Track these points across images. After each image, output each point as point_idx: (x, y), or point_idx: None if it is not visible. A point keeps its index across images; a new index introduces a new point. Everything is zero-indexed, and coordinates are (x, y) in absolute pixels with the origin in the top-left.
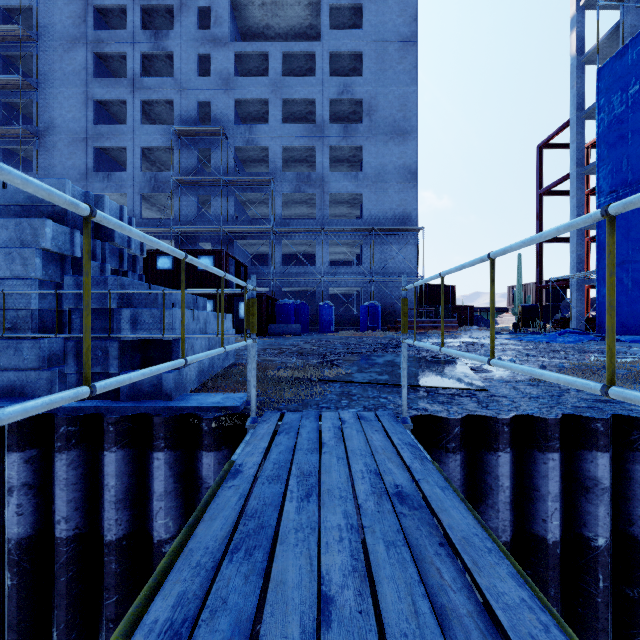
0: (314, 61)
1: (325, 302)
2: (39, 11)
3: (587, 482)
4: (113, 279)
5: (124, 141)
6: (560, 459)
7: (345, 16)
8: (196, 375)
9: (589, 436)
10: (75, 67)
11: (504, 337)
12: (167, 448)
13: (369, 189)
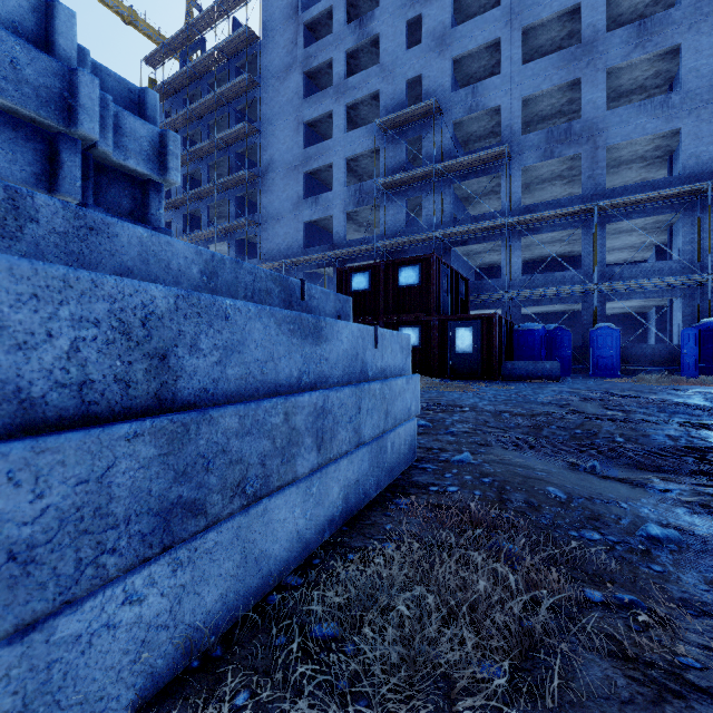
0: None
1: (602, 325)
2: (262, 54)
3: None
4: None
5: (330, 157)
6: None
7: None
8: None
9: None
10: (288, 96)
11: None
12: None
13: (695, 117)
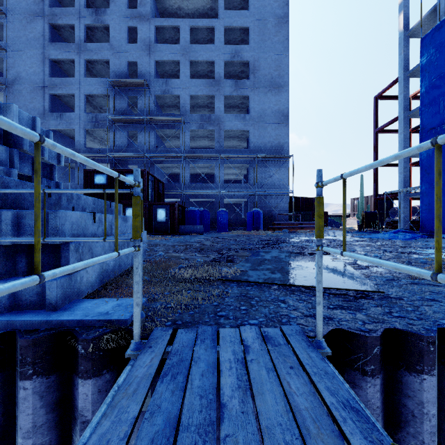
0: (213, 34)
1: (221, 209)
2: None
3: None
4: None
5: (72, 90)
6: None
7: (236, 1)
8: (96, 276)
9: None
10: (35, 34)
11: (354, 235)
12: (36, 375)
13: (253, 127)
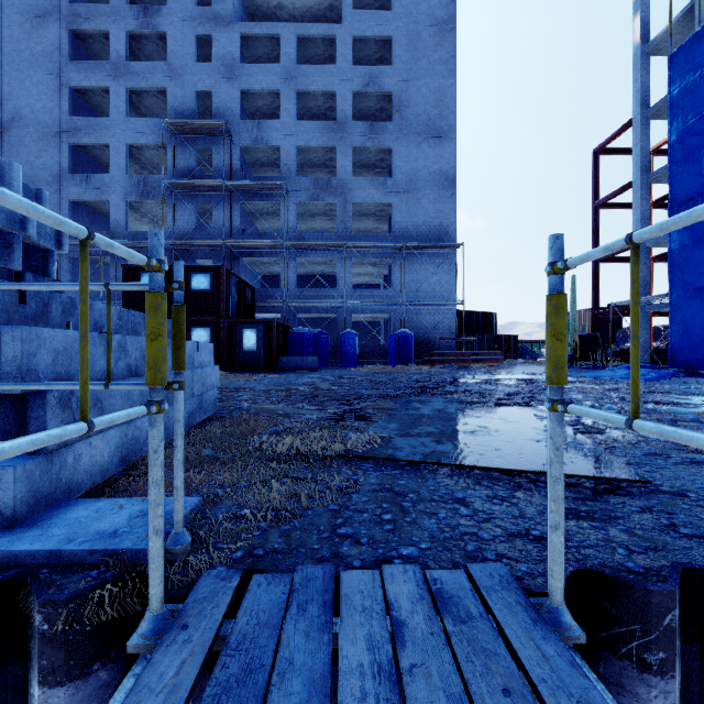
0: (335, 48)
1: (348, 331)
2: None
3: None
4: None
5: (106, 137)
6: None
7: None
8: (113, 452)
9: None
10: (46, 47)
11: None
12: None
13: (399, 198)
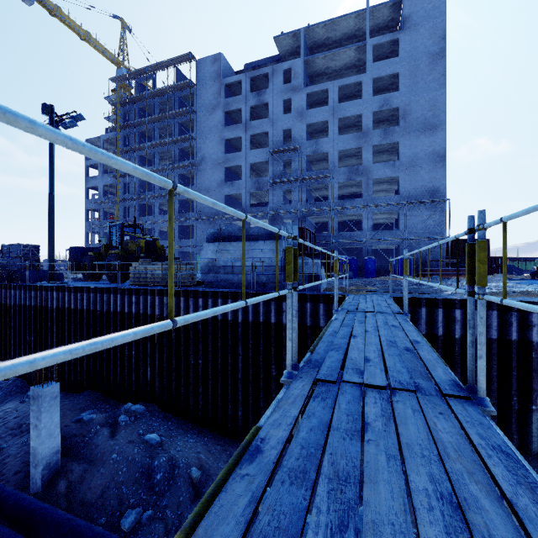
0: (361, 85)
1: (369, 257)
2: (197, 95)
3: (453, 319)
4: (304, 257)
5: (240, 161)
6: (443, 311)
7: (385, 47)
8: (322, 287)
9: (453, 304)
10: (215, 122)
11: (511, 282)
12: (323, 303)
13: (404, 173)
